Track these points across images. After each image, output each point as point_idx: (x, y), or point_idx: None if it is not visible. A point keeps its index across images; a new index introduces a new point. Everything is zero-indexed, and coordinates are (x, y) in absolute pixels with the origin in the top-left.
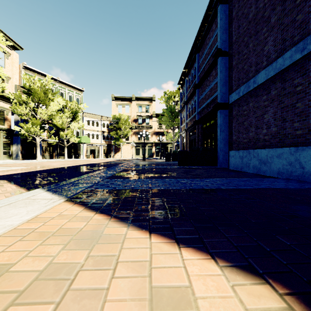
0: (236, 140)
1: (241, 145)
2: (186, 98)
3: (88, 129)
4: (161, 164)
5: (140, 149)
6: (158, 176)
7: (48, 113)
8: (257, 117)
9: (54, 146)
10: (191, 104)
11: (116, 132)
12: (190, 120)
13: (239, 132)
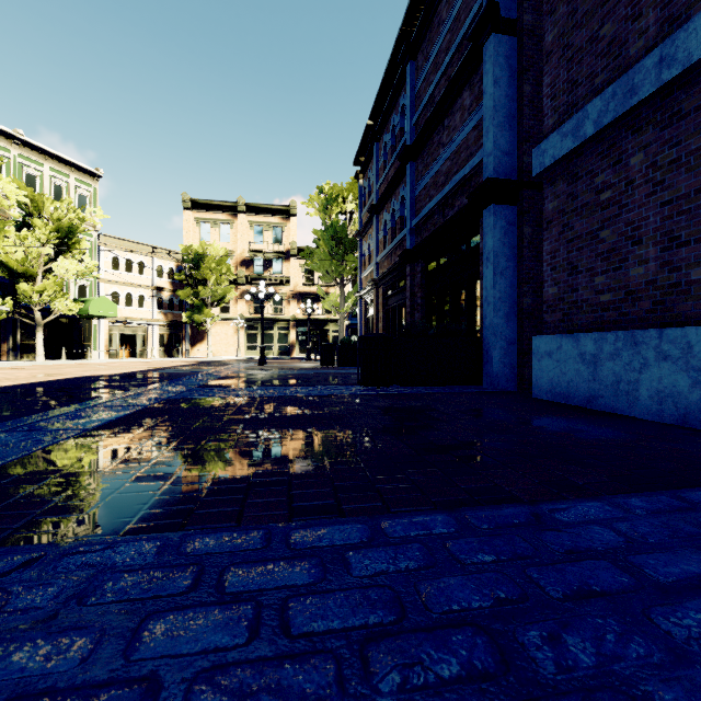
0: (562, 299)
1: (584, 315)
2: (376, 198)
3: (115, 280)
4: (305, 376)
5: (258, 335)
6: (262, 474)
7: None
8: (673, 201)
9: (3, 323)
10: (391, 210)
11: (194, 292)
12: (387, 256)
13: (576, 269)
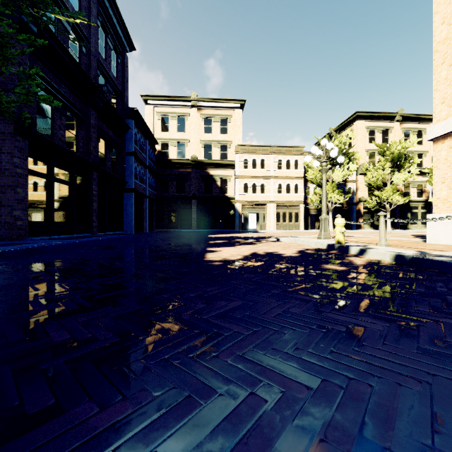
0: None
1: None
2: None
3: None
4: None
5: None
6: None
7: None
8: None
9: None
10: None
11: None
12: None
13: None
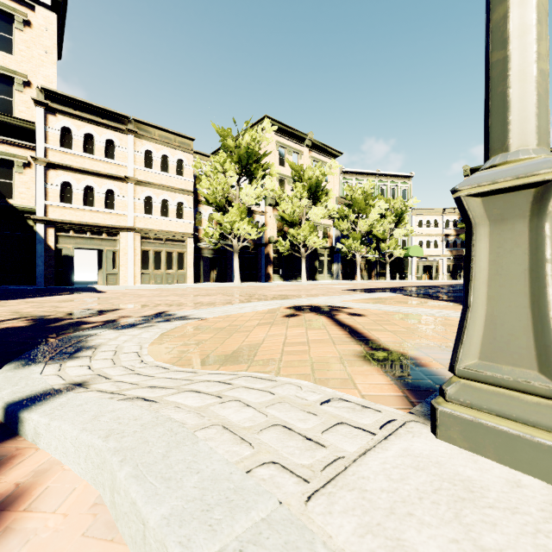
0: None
1: None
2: None
3: (420, 234)
4: None
5: None
6: None
7: (368, 223)
8: None
9: (372, 262)
10: None
11: None
12: None
13: None
